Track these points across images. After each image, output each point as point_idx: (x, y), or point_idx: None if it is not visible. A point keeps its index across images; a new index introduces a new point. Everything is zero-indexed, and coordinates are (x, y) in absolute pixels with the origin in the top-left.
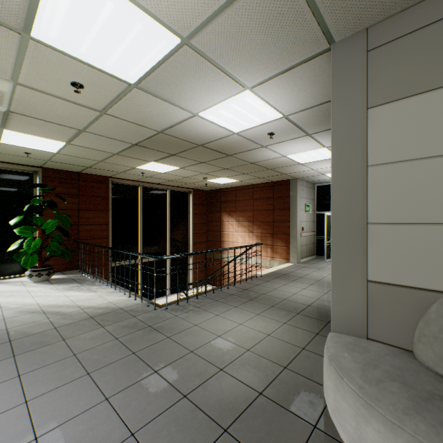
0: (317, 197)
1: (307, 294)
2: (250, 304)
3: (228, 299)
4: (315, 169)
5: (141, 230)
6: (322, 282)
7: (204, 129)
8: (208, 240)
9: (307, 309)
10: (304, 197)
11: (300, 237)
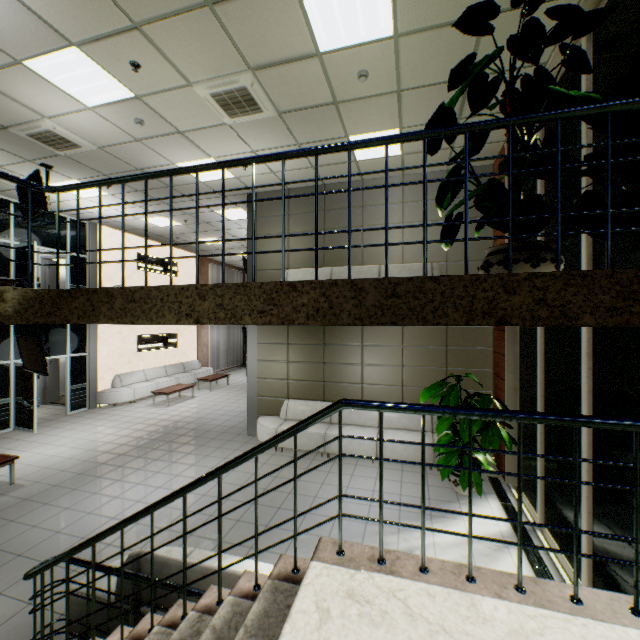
0: None
1: None
2: None
3: None
4: None
5: None
6: None
7: None
8: None
9: None
10: None
11: None
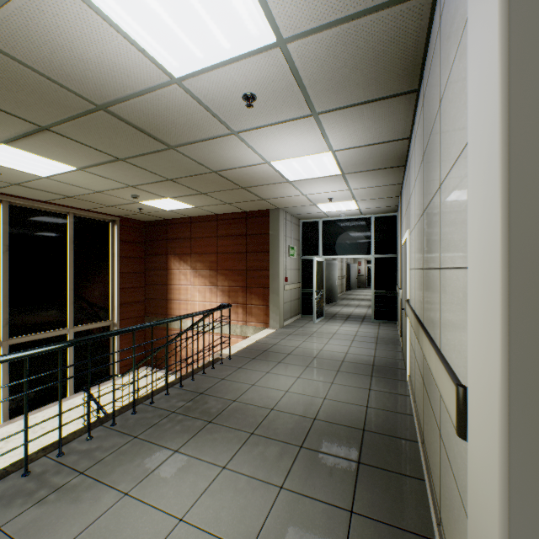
0: (303, 237)
1: (306, 390)
2: (207, 435)
3: (162, 428)
4: (306, 195)
5: (6, 286)
6: (321, 361)
7: (94, 48)
8: (146, 298)
9: (314, 429)
10: (288, 236)
11: (284, 291)
